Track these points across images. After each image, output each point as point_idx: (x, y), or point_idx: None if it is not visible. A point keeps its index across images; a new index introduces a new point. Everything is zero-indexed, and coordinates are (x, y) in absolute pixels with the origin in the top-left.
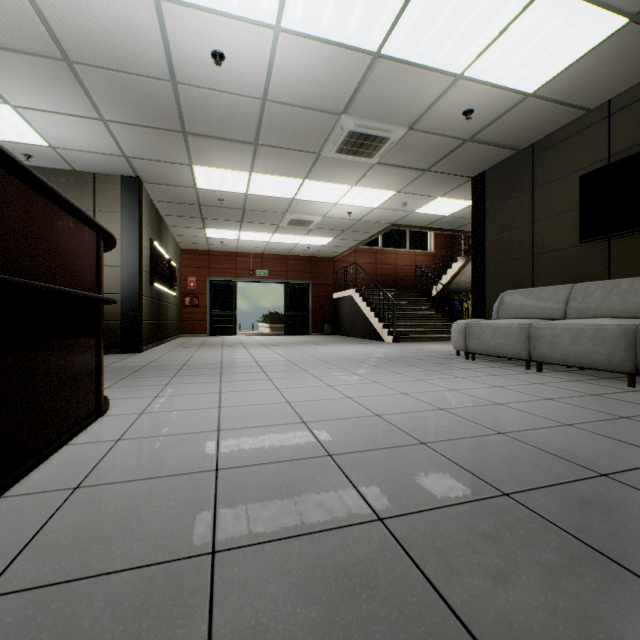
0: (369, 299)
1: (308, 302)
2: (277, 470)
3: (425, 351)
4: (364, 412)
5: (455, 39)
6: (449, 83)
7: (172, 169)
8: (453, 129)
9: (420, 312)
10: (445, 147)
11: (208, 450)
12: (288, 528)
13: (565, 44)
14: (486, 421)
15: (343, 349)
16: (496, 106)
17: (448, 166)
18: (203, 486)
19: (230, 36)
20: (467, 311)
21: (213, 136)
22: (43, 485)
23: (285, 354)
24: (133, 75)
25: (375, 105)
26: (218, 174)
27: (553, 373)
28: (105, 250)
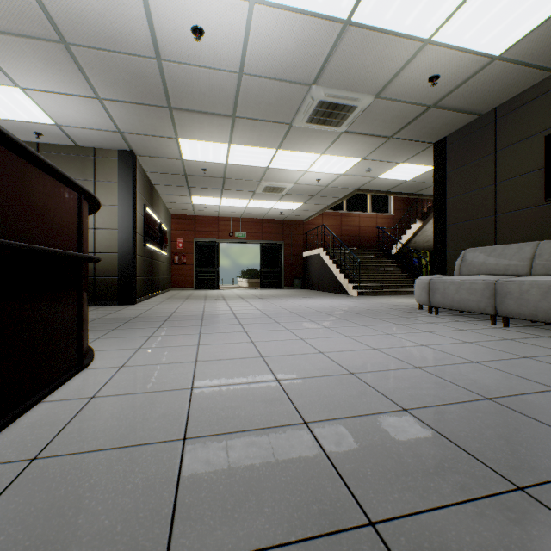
0: (335, 257)
1: (281, 260)
2: (248, 442)
3: (388, 304)
4: (338, 369)
5: (425, 2)
6: (416, 49)
7: (160, 142)
8: (418, 96)
9: (382, 269)
10: (409, 114)
11: (178, 412)
12: (259, 534)
13: (537, 1)
14: (467, 383)
15: (312, 302)
16: (462, 71)
17: (411, 133)
18: (167, 462)
19: (208, 10)
20: (426, 268)
21: (195, 110)
22: (1, 454)
23: (260, 307)
24: (122, 54)
25: (344, 74)
26: (201, 146)
27: (520, 328)
28: (92, 211)
